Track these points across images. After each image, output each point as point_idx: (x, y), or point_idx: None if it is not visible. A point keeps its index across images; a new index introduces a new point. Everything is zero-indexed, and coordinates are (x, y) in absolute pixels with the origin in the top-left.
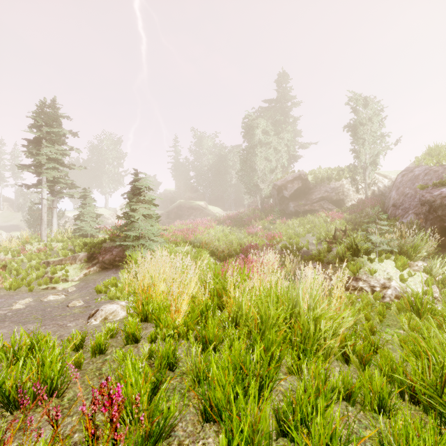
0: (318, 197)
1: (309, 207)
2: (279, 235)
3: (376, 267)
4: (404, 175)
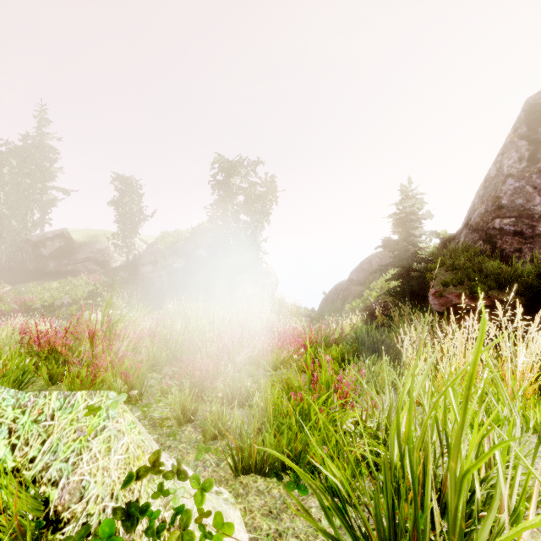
0: (83, 257)
1: (73, 267)
2: (32, 299)
3: (92, 316)
4: (148, 249)
